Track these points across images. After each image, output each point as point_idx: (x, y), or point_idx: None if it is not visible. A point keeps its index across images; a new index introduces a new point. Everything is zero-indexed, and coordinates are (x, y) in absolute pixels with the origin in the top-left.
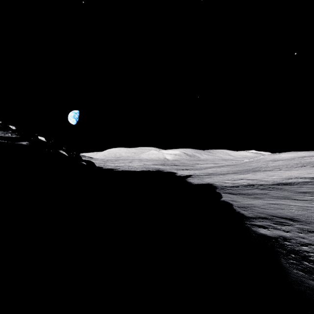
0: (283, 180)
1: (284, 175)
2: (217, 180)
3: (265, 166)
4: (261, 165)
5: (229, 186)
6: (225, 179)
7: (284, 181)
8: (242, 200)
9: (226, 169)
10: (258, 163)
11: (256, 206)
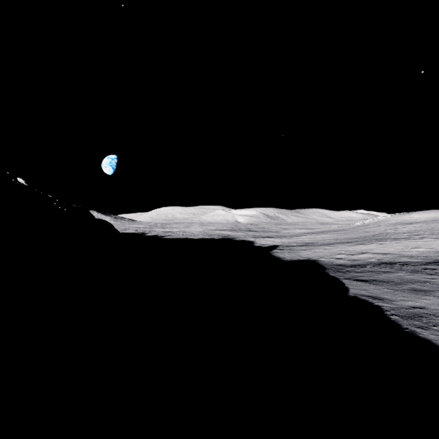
0: None
1: (438, 247)
2: (322, 254)
3: (394, 232)
4: (385, 230)
5: (348, 264)
6: (336, 252)
7: None
8: (394, 296)
9: (331, 236)
10: (380, 228)
11: (437, 314)
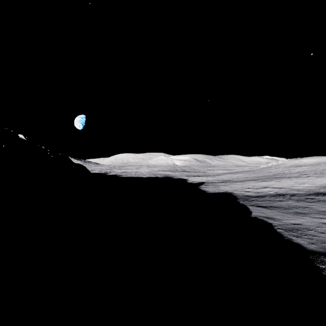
0: (320, 189)
1: (318, 183)
2: (236, 188)
3: (288, 172)
4: (282, 171)
5: (253, 195)
6: (245, 187)
7: (322, 190)
8: (282, 217)
9: (243, 175)
10: (278, 169)
11: (308, 228)
